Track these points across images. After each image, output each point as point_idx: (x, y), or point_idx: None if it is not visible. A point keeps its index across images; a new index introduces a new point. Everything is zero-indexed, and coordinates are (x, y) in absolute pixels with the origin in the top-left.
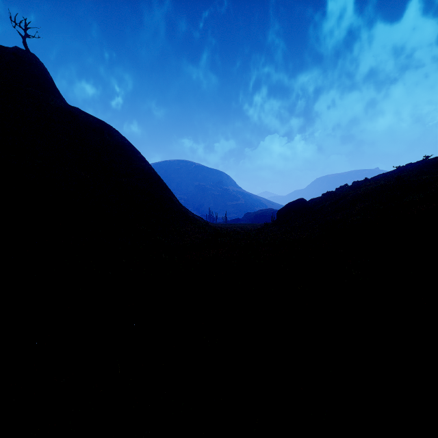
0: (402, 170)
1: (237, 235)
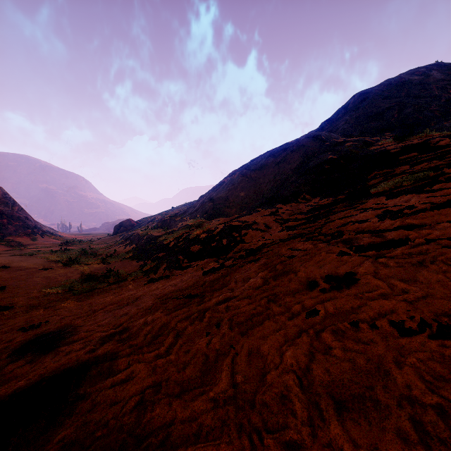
0: (185, 205)
1: (81, 242)
